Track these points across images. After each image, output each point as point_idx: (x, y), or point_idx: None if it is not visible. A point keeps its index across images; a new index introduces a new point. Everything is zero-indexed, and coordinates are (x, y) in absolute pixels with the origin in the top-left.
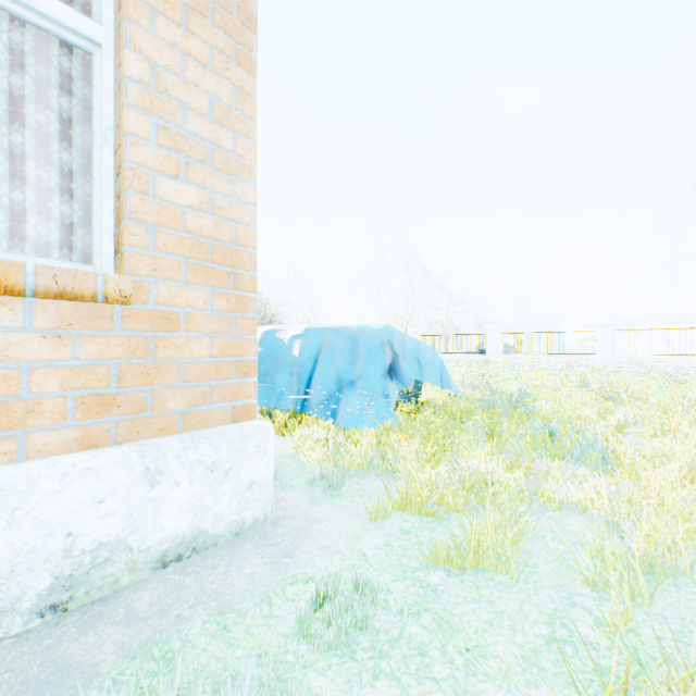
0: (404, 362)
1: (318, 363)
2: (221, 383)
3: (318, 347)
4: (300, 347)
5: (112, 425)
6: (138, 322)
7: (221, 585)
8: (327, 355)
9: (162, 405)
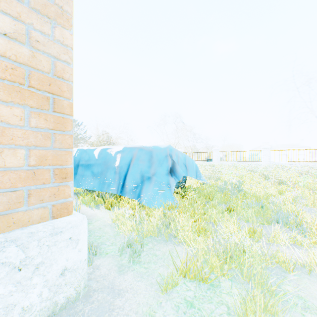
0: (178, 166)
1: (130, 167)
2: (40, 187)
3: (130, 158)
4: (120, 158)
5: None
6: None
7: None
8: (135, 162)
9: None
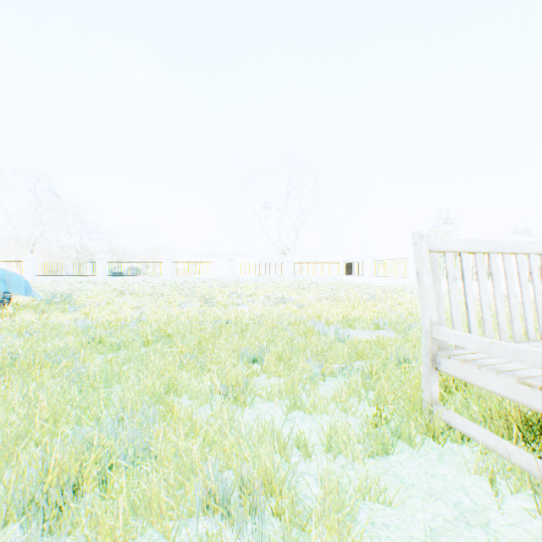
0: None
1: None
2: None
3: None
4: None
5: None
6: None
7: None
8: None
9: None
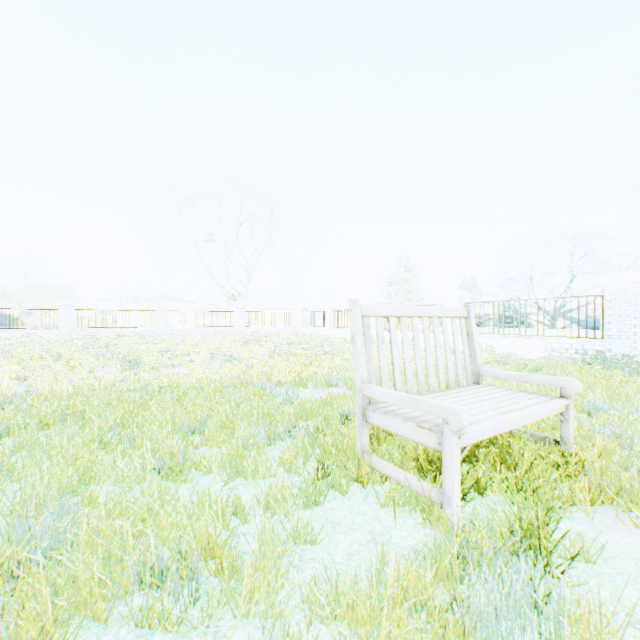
0: None
1: None
2: None
3: None
4: None
5: None
6: None
7: None
8: None
9: None
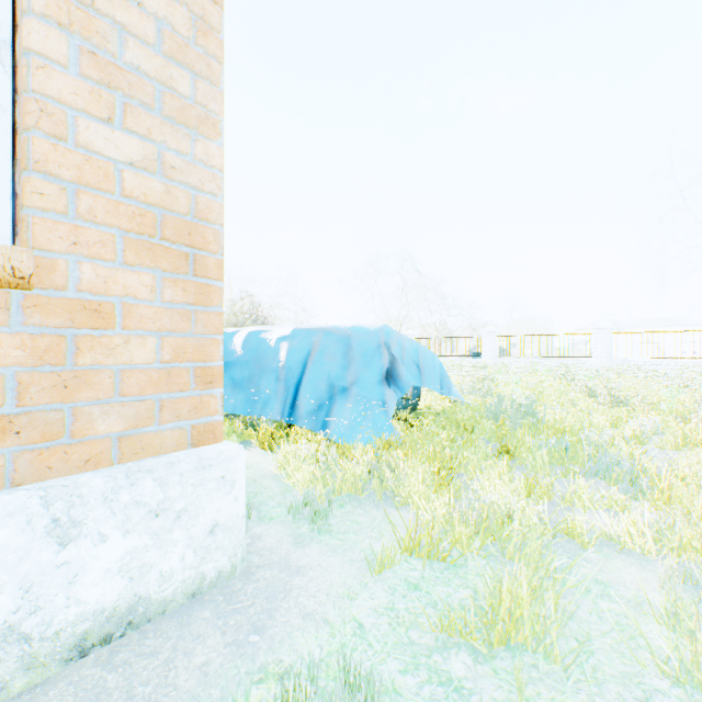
0: (402, 367)
1: (307, 368)
2: (175, 396)
3: (307, 350)
4: (288, 350)
5: (8, 459)
6: (48, 315)
7: (157, 688)
8: (318, 358)
9: (87, 427)
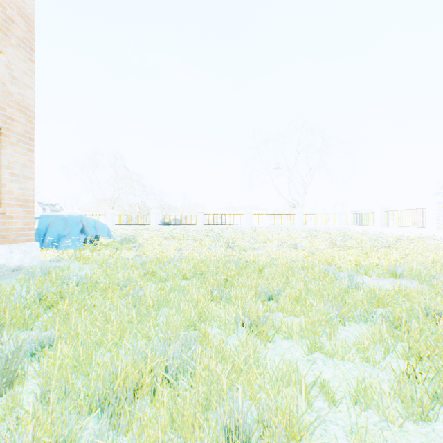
0: (88, 228)
1: (49, 229)
2: (24, 232)
3: (49, 222)
4: (39, 222)
5: None
6: (5, 218)
7: None
8: (54, 225)
9: (10, 237)
